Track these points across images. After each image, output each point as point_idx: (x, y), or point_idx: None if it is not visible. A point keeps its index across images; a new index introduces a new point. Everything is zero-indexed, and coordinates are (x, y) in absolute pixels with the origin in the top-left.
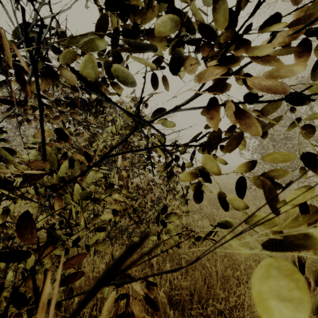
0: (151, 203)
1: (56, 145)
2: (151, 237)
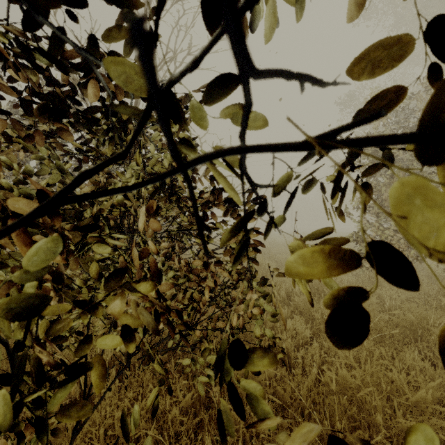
0: (211, 293)
1: (21, 189)
2: (209, 357)
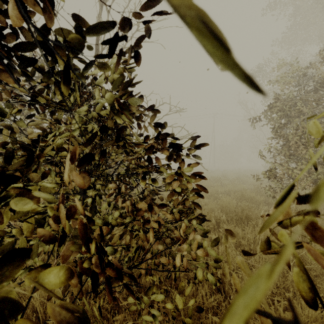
0: None
1: None
2: (154, 296)
